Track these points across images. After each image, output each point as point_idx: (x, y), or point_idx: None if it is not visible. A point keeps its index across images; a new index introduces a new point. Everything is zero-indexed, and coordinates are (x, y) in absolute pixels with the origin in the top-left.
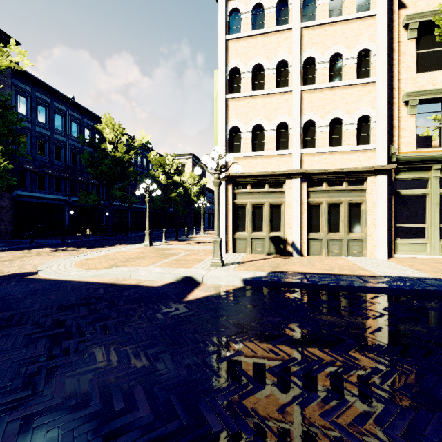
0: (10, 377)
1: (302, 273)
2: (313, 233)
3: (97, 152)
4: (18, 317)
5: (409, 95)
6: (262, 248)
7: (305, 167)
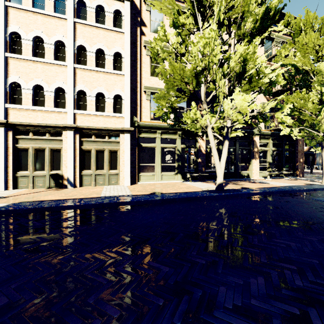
0: None
1: (46, 200)
2: (86, 171)
3: None
4: None
5: (146, 88)
6: (44, 183)
7: (78, 123)
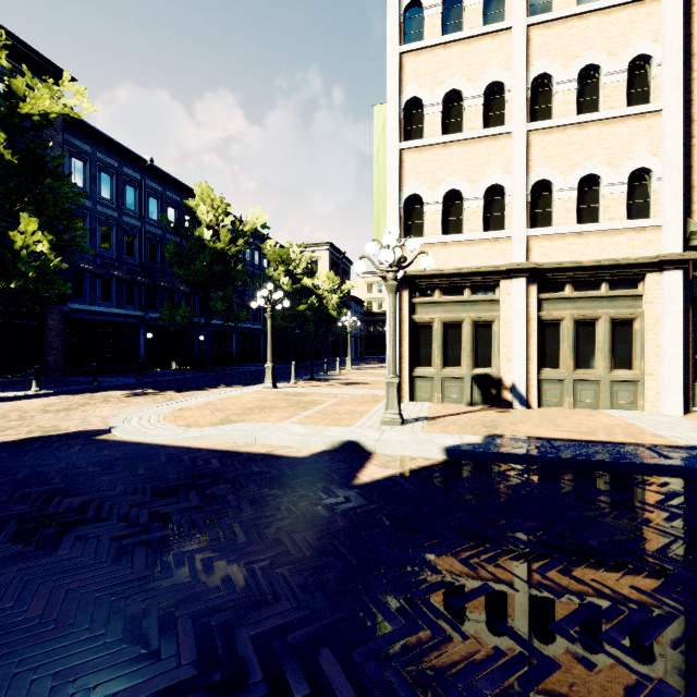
0: (100, 618)
1: (543, 438)
2: (548, 370)
3: (189, 242)
4: (95, 506)
5: None
6: (460, 394)
7: (534, 259)
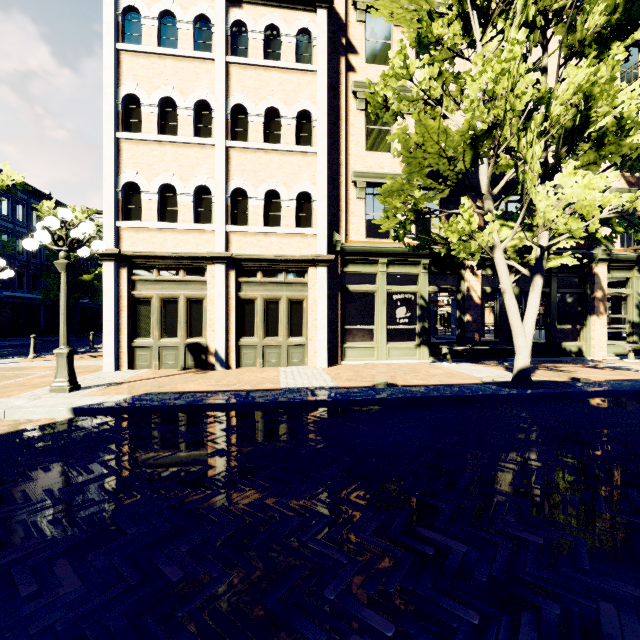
0: None
1: (187, 392)
2: (246, 338)
3: None
4: None
5: (357, 175)
6: (176, 360)
7: (234, 250)
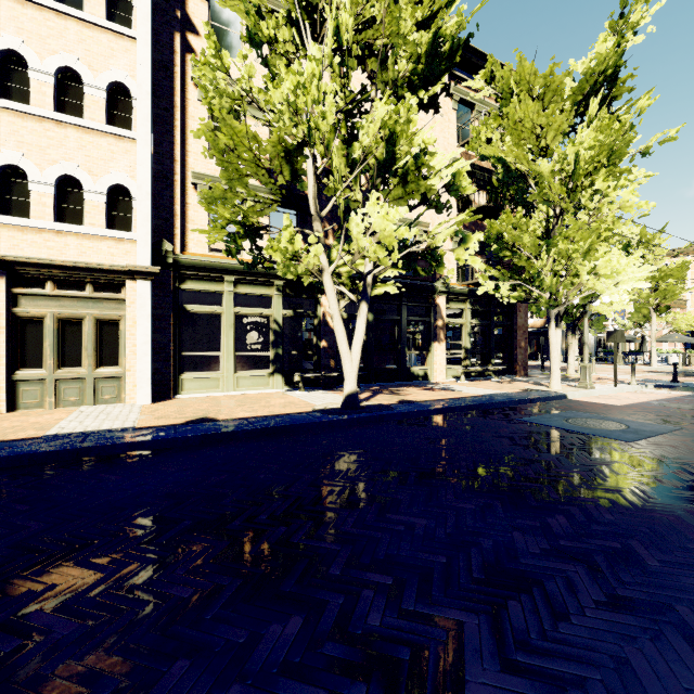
0: None
1: None
2: (27, 370)
3: None
4: None
5: (197, 177)
6: None
7: (3, 249)
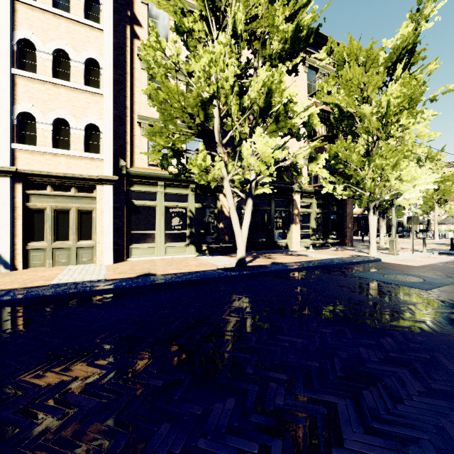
0: None
1: None
2: (35, 243)
3: None
4: None
5: (140, 118)
6: None
7: (20, 165)
